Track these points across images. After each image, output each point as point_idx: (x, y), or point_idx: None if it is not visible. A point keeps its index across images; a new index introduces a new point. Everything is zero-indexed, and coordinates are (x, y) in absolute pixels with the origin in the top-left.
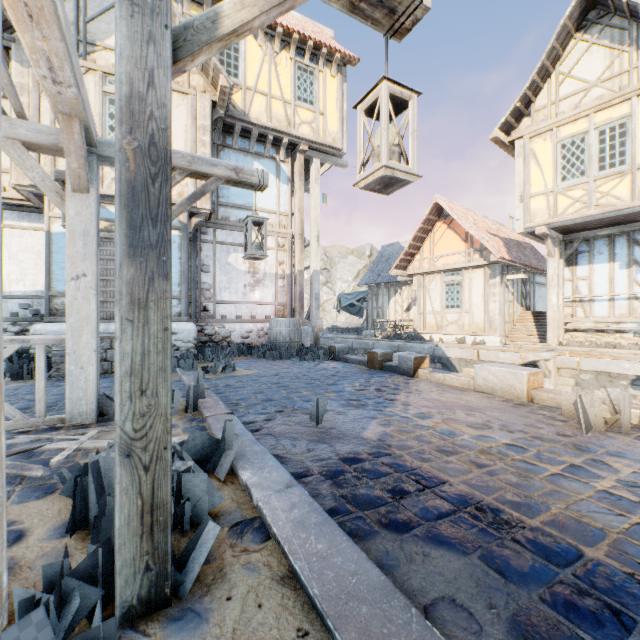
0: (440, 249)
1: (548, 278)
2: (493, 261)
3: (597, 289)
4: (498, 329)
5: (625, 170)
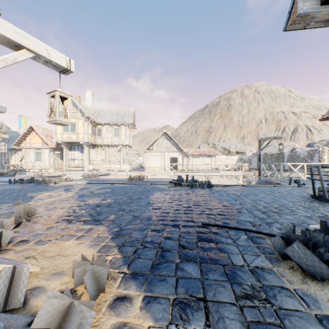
0: (34, 141)
1: (64, 154)
2: (50, 148)
3: (76, 157)
4: (53, 167)
5: (75, 133)
